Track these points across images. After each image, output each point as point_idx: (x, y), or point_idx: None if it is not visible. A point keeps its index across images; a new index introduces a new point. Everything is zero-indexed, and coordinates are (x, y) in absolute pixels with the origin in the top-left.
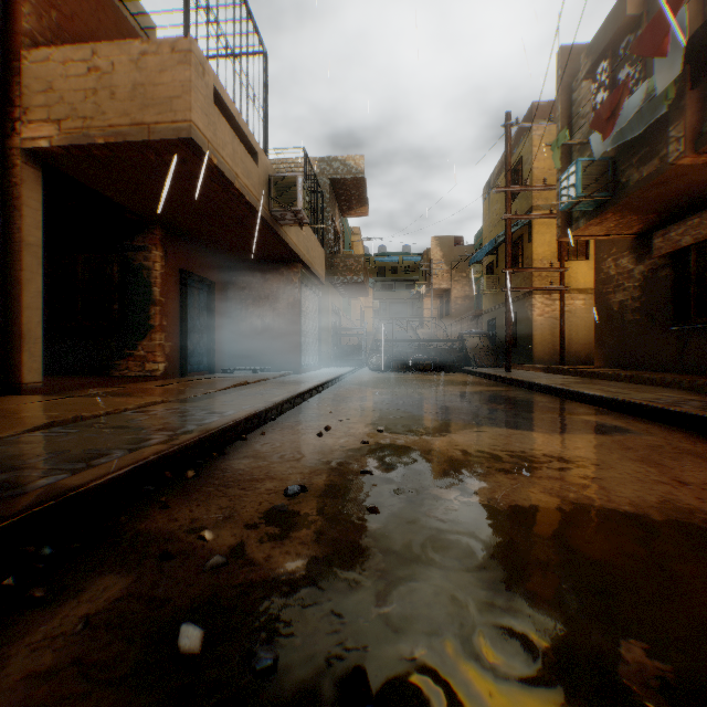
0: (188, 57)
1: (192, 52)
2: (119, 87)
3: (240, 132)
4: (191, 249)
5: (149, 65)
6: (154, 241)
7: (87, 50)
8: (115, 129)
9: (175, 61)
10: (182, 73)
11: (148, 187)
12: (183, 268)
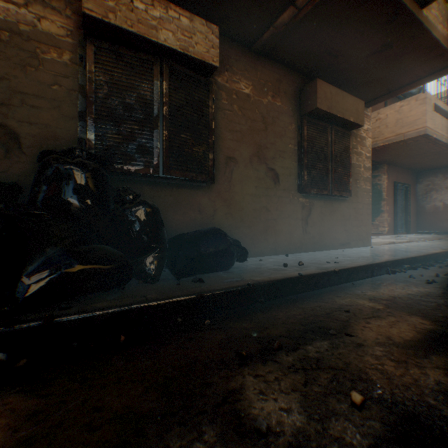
0: (423, 101)
1: (425, 97)
2: (388, 123)
3: (442, 112)
4: (397, 170)
5: (403, 110)
6: (382, 172)
7: (374, 113)
8: (386, 139)
9: (416, 104)
10: (420, 108)
11: (390, 152)
12: (394, 181)
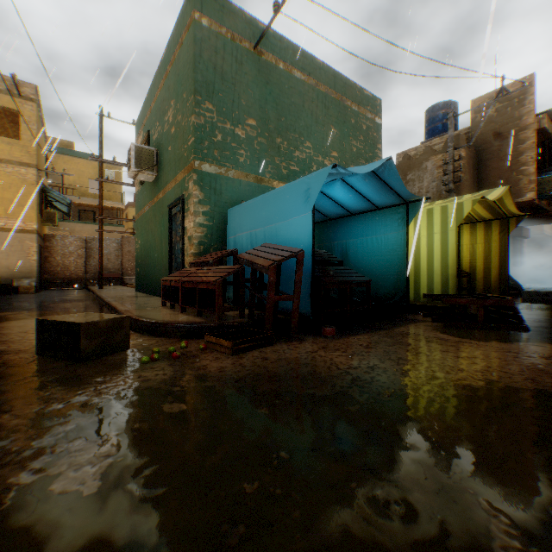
0: None
1: None
2: None
3: None
4: None
5: None
6: None
7: None
8: None
9: None
10: None
11: None
12: None
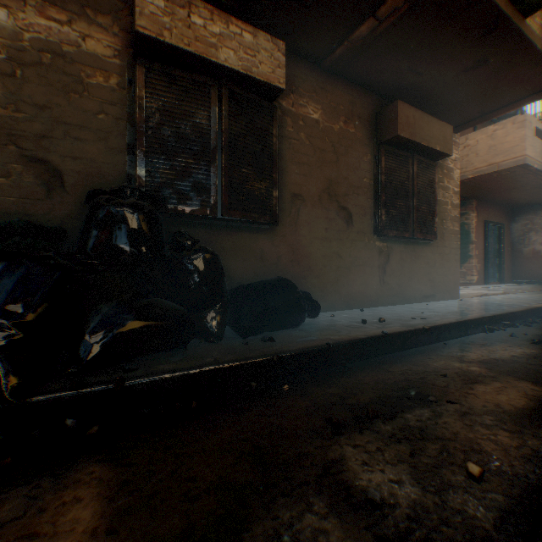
0: (521, 124)
1: (524, 120)
2: (479, 150)
3: None
4: (488, 206)
5: (497, 135)
6: (470, 209)
7: (462, 138)
8: (477, 170)
9: (513, 128)
10: (518, 132)
11: (480, 186)
12: (485, 220)
